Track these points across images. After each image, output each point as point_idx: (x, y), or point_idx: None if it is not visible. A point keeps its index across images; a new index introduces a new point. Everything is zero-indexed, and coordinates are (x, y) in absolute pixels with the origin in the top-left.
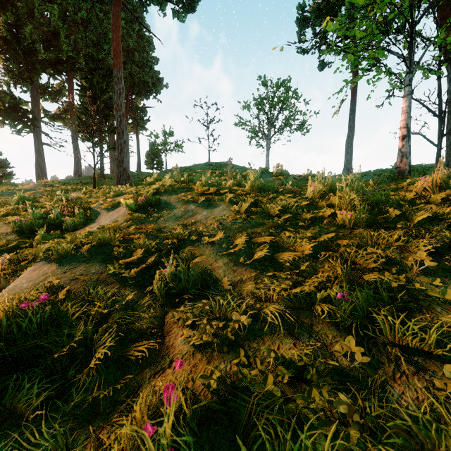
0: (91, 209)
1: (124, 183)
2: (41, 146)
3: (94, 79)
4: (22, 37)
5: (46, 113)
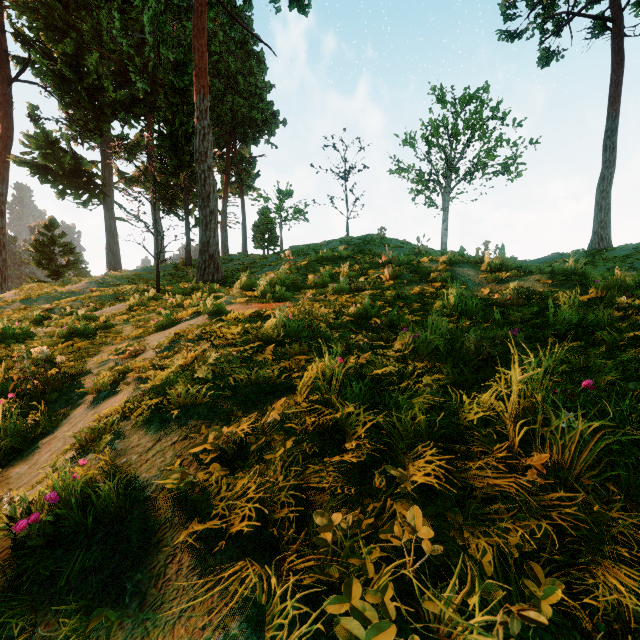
0: (89, 371)
1: (210, 278)
2: (113, 222)
3: (176, 120)
4: (86, 72)
5: (121, 176)
